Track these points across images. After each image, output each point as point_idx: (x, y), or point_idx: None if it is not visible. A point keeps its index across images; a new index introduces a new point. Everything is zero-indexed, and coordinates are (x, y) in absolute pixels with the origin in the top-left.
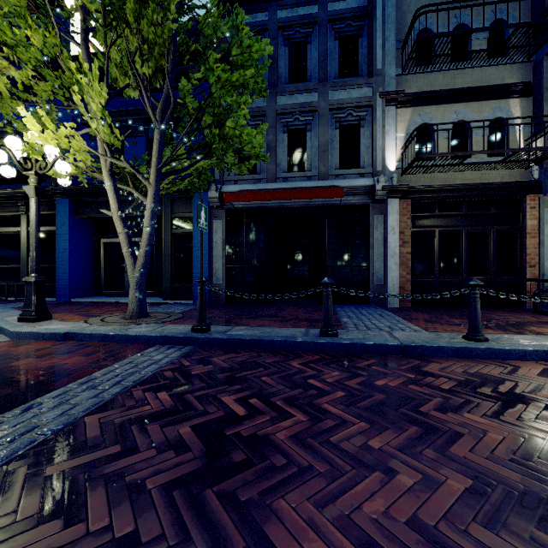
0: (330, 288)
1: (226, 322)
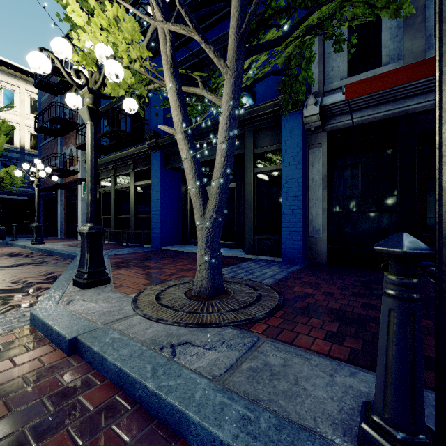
0: None
1: None
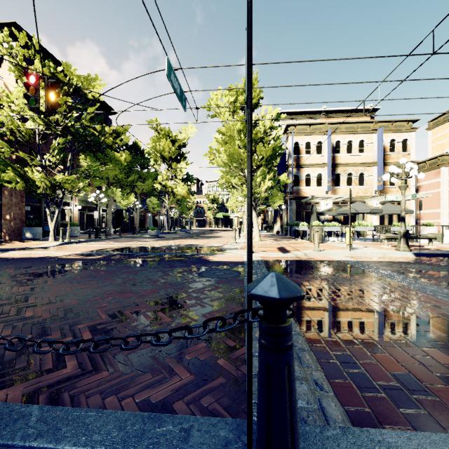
0: None
1: None
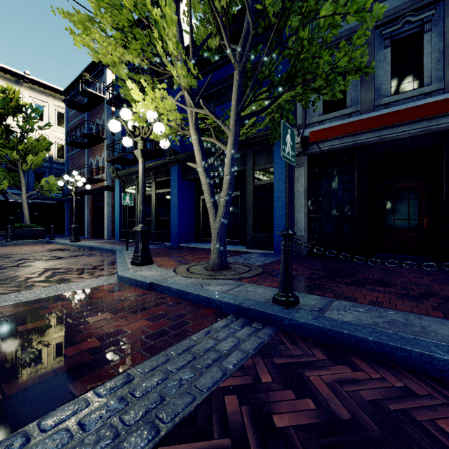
0: None
1: (316, 287)
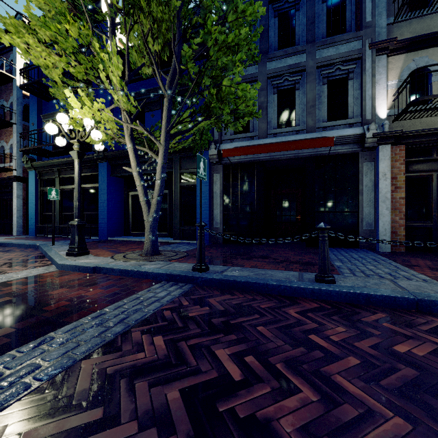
0: (326, 234)
1: (223, 262)
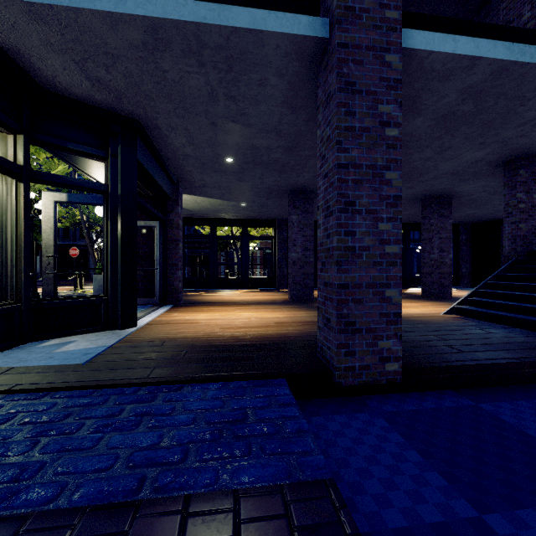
0: None
1: None
